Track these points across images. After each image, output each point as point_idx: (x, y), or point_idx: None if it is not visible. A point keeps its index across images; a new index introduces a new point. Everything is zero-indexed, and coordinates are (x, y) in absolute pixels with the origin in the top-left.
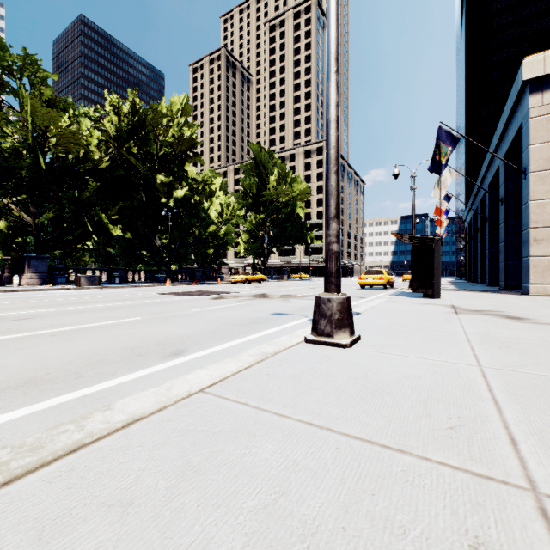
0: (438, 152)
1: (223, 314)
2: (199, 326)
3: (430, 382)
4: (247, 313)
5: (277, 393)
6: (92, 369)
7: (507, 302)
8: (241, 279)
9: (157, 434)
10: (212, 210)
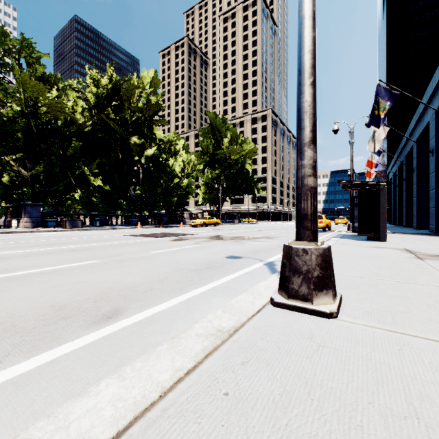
0: (377, 107)
1: (179, 257)
2: (151, 271)
3: None
4: (203, 255)
5: None
6: None
7: None
8: (200, 223)
9: None
10: (176, 166)
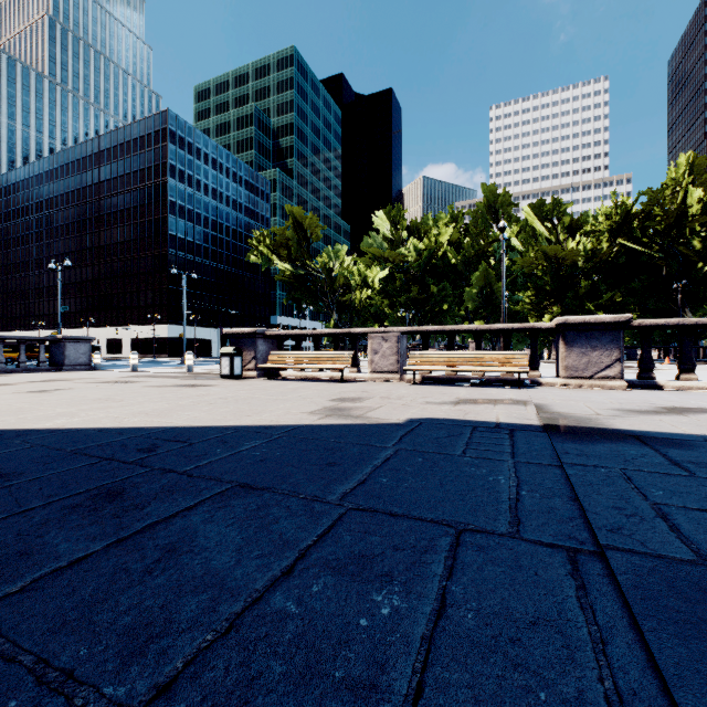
0: None
1: None
2: None
3: None
4: None
5: None
6: None
7: None
8: None
9: None
10: None
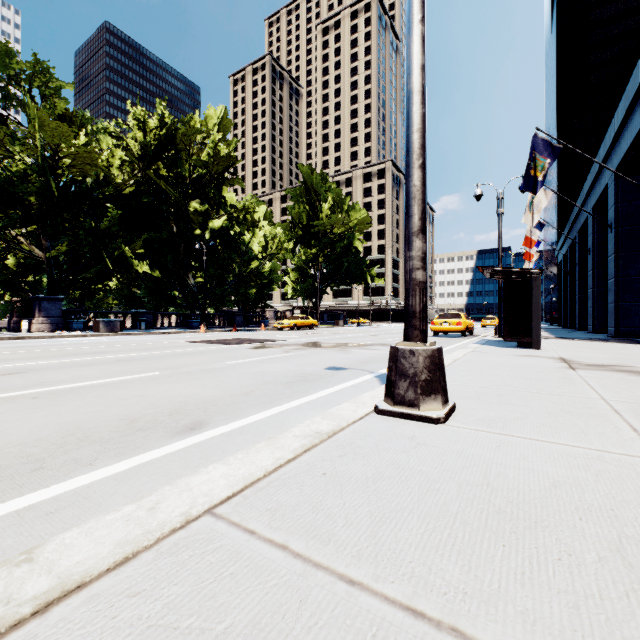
0: (533, 166)
1: (264, 369)
2: (231, 384)
3: (603, 497)
4: (295, 367)
5: (340, 518)
6: (63, 453)
7: (630, 353)
8: (289, 325)
9: (95, 639)
10: (255, 244)
